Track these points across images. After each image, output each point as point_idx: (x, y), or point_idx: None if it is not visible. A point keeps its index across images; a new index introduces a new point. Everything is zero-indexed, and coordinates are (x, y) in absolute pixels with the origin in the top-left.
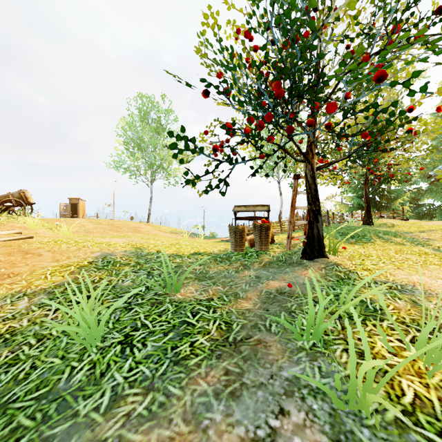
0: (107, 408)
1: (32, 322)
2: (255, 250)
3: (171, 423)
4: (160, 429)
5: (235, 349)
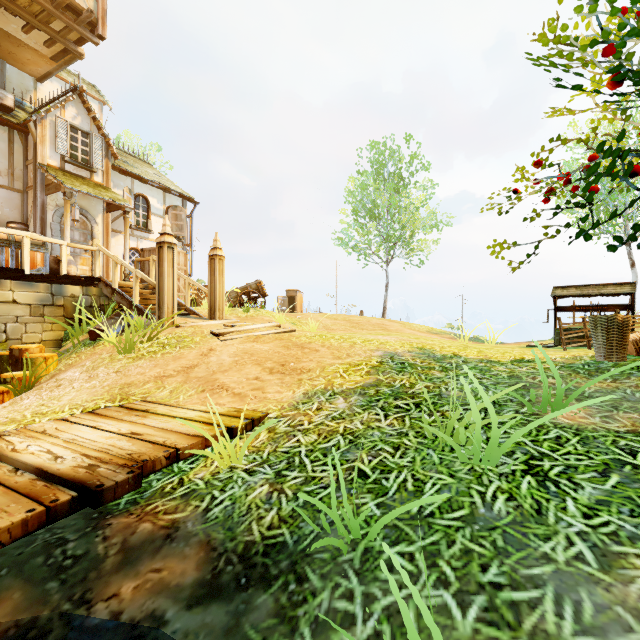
0: (601, 564)
1: (367, 426)
2: None
3: None
4: None
5: None
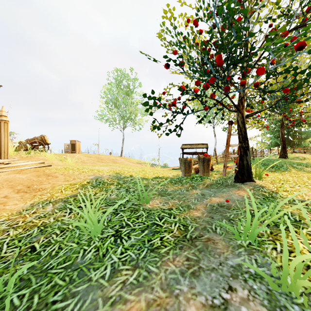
0: (109, 277)
1: (56, 220)
2: (199, 175)
3: (153, 290)
4: (146, 293)
5: (191, 243)
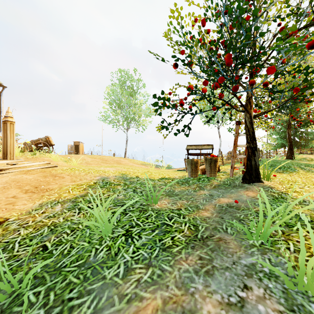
0: (123, 275)
1: (66, 220)
2: (206, 176)
3: (168, 288)
4: (161, 291)
5: (203, 243)
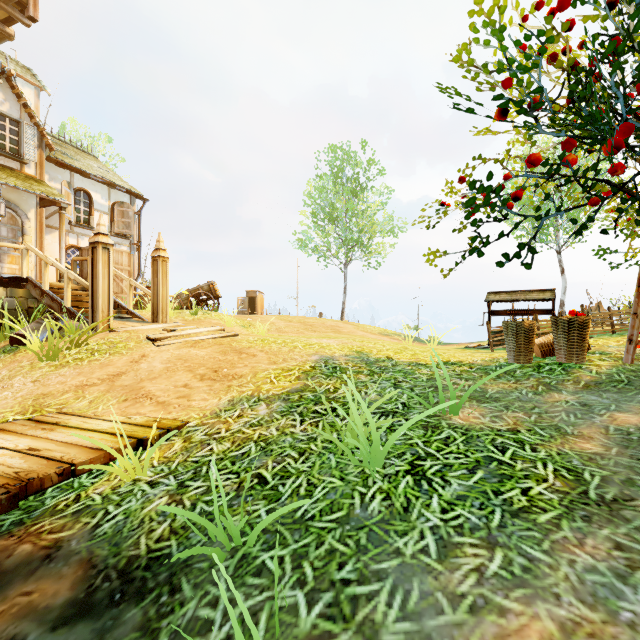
0: (439, 554)
1: (282, 432)
2: (554, 361)
3: (560, 600)
4: (546, 604)
5: (611, 512)
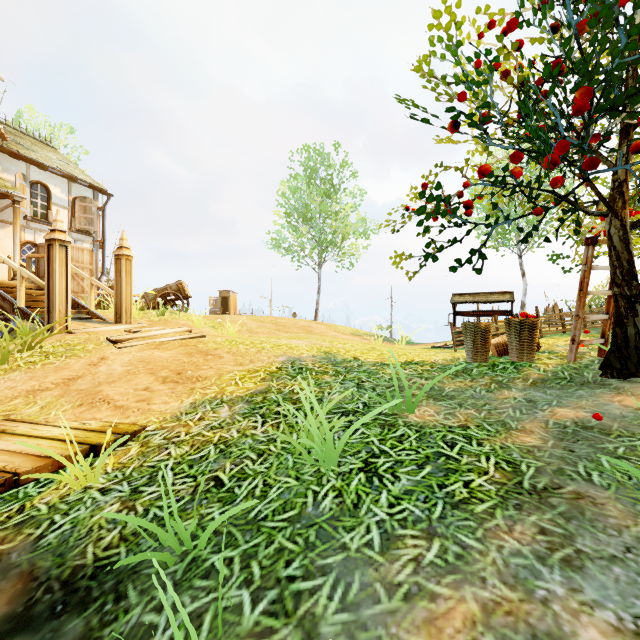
0: (382, 547)
1: (243, 434)
2: (508, 360)
3: (486, 583)
4: (473, 587)
5: (540, 500)
